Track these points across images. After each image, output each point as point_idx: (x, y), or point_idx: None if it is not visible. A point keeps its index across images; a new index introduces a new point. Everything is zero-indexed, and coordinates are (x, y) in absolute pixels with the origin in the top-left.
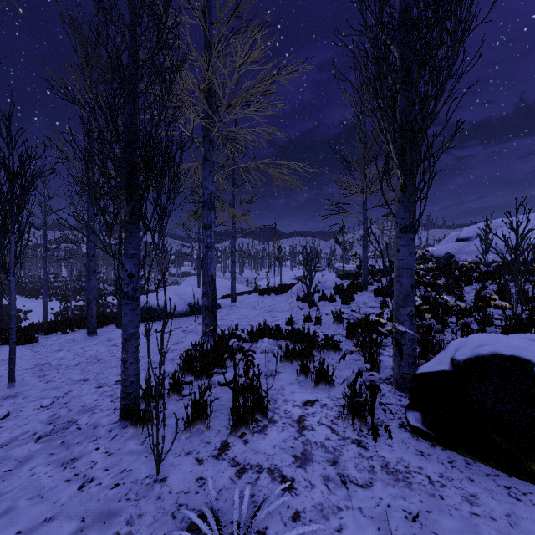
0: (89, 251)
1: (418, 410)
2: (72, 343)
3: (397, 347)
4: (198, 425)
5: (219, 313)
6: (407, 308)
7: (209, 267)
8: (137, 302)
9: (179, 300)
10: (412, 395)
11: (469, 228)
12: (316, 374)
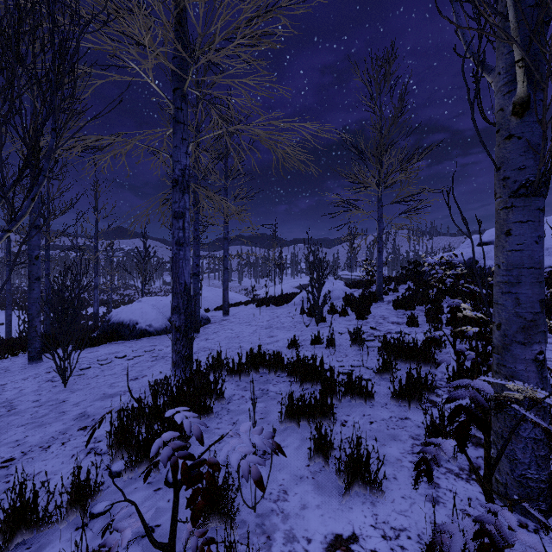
0: (31, 251)
1: None
2: (1, 374)
3: (507, 421)
4: None
5: (206, 330)
6: (531, 345)
7: (181, 271)
8: None
9: (157, 314)
10: None
11: (492, 231)
12: (348, 471)
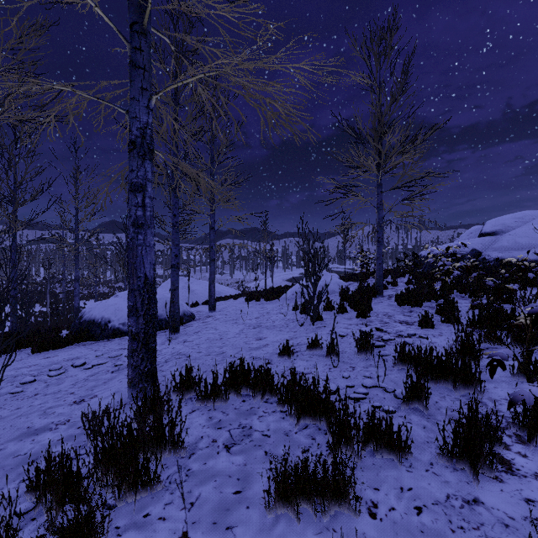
0: None
1: None
2: None
3: None
4: None
5: (186, 329)
6: None
7: (139, 261)
8: None
9: None
10: None
11: (494, 221)
12: None
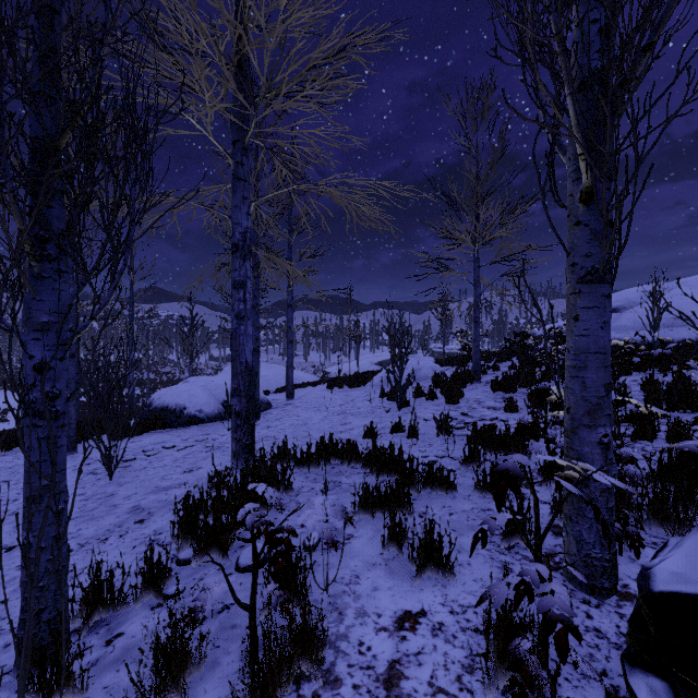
0: None
1: (657, 672)
2: None
3: (575, 503)
4: (170, 694)
5: (267, 417)
6: (596, 428)
7: (242, 348)
8: (57, 421)
9: (208, 397)
10: (639, 634)
11: (616, 295)
12: (419, 554)
